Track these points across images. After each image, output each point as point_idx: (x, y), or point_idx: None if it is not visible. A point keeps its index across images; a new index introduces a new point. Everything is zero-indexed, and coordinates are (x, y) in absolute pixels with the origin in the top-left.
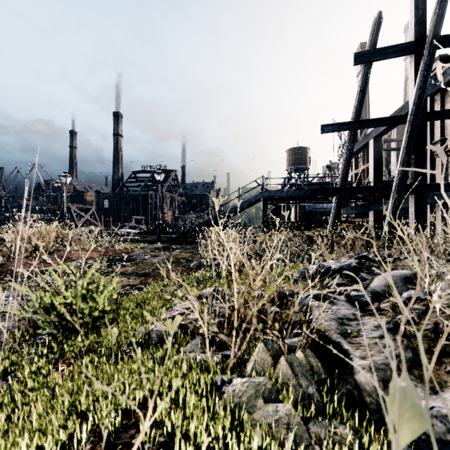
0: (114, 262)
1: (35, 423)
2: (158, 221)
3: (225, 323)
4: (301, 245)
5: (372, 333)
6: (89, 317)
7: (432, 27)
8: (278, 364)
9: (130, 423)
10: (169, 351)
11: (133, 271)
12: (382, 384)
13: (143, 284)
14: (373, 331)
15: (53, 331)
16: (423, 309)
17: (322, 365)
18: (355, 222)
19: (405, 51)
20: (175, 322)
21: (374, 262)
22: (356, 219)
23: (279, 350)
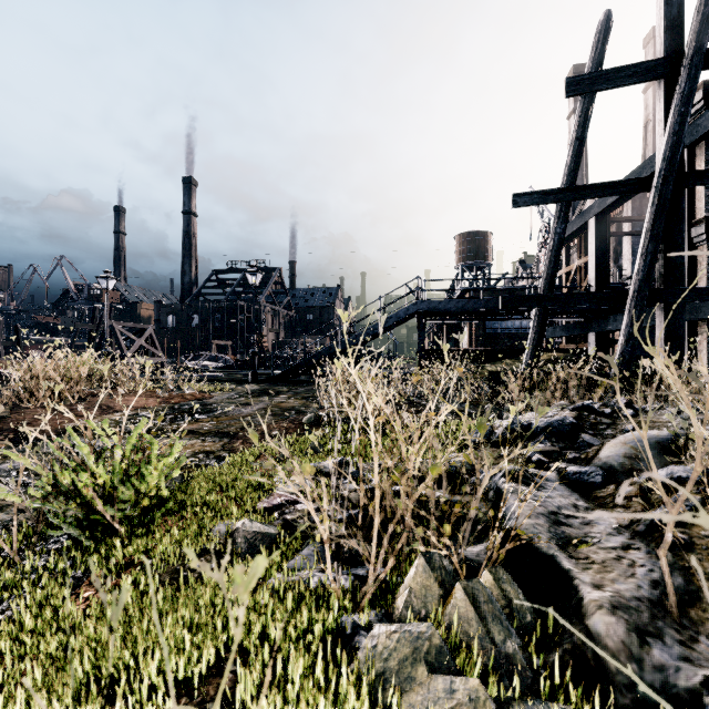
0: (181, 414)
1: (22, 708)
2: (252, 349)
3: (358, 520)
4: (481, 386)
5: (609, 540)
6: (135, 507)
7: (693, 35)
8: (451, 598)
9: (192, 705)
10: (236, 642)
11: (212, 428)
12: (635, 637)
13: (226, 450)
14: (611, 536)
15: (74, 531)
16: (697, 499)
17: (526, 598)
18: (566, 350)
19: (649, 74)
20: (252, 572)
21: (603, 416)
22: (568, 345)
23: (452, 571)
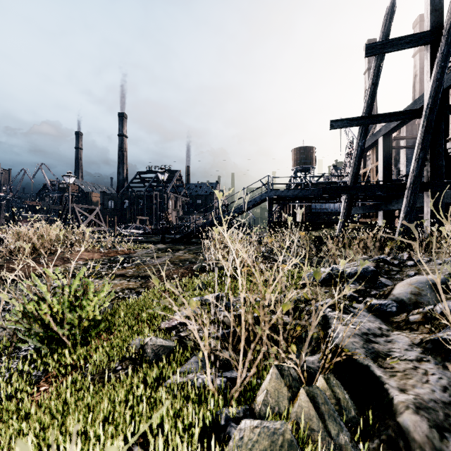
0: (114, 264)
1: None
2: (162, 222)
3: (230, 337)
4: (309, 246)
5: (406, 354)
6: (78, 327)
7: (449, 15)
8: (297, 399)
9: None
10: None
11: (134, 273)
12: (436, 432)
13: (143, 287)
14: (407, 351)
15: (36, 344)
16: None
17: (350, 397)
18: (364, 222)
19: (420, 41)
20: None
21: (393, 266)
22: (365, 219)
23: (296, 378)
